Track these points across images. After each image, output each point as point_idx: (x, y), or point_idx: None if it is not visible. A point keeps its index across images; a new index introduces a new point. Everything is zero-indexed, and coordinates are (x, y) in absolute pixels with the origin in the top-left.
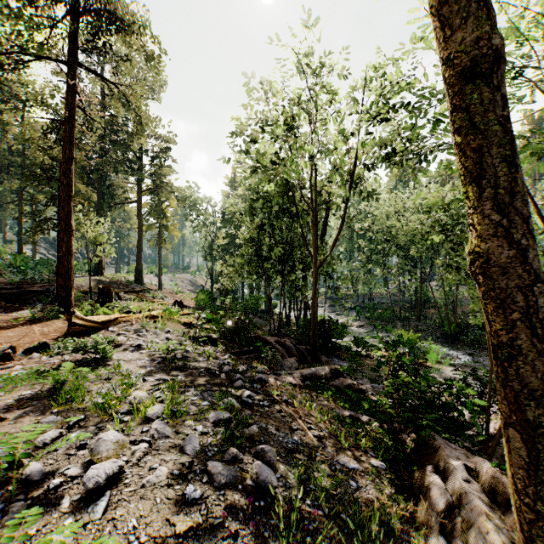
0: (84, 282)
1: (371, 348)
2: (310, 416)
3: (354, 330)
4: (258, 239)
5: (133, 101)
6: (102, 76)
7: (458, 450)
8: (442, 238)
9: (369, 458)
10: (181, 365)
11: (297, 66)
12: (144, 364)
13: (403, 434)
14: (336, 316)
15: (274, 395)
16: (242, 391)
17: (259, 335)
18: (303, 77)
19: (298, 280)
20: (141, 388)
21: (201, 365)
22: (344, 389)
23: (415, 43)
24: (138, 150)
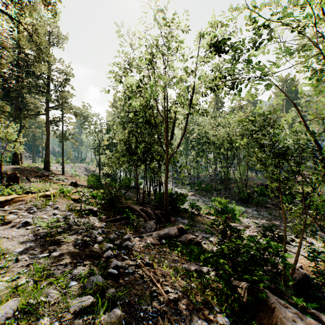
0: (3, 169)
1: (200, 210)
2: (166, 275)
3: (189, 197)
4: (129, 140)
5: (35, 38)
6: (9, 15)
7: (288, 307)
8: (249, 140)
9: (215, 315)
10: (60, 239)
11: (155, 19)
12: (26, 240)
13: (233, 280)
14: (178, 189)
15: (138, 260)
16: (110, 261)
17: (129, 205)
18: (159, 27)
19: (156, 167)
20: (10, 271)
21: (78, 237)
22: (188, 243)
23: (233, 11)
24: (46, 79)
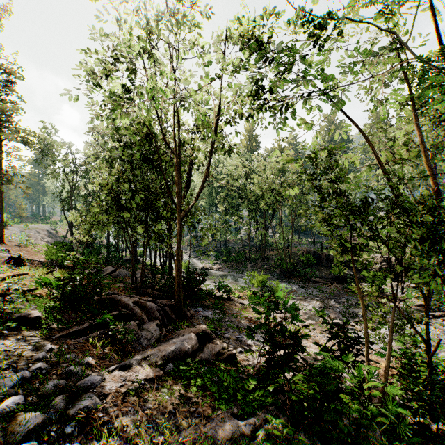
0: None
1: (231, 292)
2: None
3: (214, 273)
4: (117, 186)
5: None
6: None
7: None
8: (307, 188)
9: None
10: None
11: None
12: None
13: None
14: (198, 261)
15: None
16: None
17: (114, 296)
18: None
19: (163, 230)
20: None
21: None
22: (214, 361)
23: None
24: None
